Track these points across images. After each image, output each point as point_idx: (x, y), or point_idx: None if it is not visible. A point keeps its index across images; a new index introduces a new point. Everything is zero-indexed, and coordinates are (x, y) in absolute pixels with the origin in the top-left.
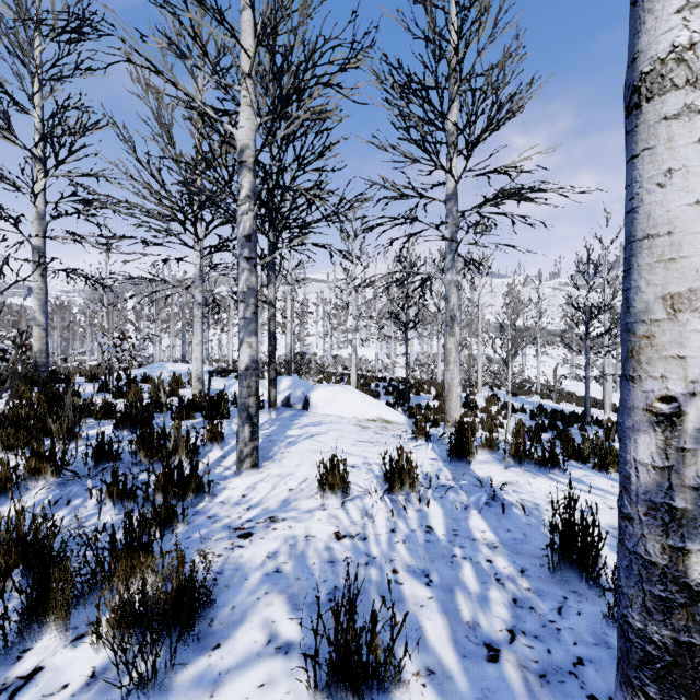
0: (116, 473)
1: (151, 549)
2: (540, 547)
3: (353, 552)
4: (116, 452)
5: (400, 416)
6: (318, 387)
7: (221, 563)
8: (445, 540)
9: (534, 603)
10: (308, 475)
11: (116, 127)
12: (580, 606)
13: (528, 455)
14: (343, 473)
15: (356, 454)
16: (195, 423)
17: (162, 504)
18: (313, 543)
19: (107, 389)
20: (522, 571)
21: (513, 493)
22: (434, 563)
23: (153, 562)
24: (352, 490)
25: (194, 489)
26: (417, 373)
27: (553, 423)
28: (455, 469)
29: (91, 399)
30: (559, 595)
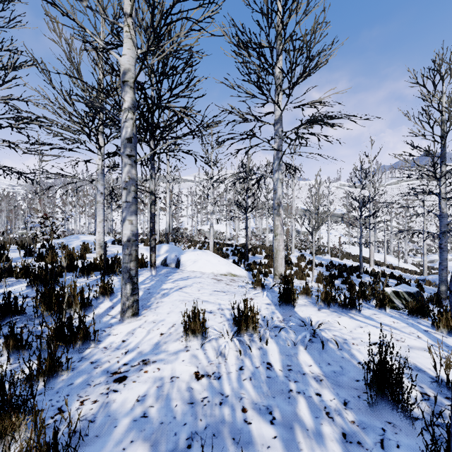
0: (12, 328)
1: (23, 409)
2: (355, 378)
3: (210, 392)
4: (20, 307)
5: (243, 271)
6: (187, 252)
7: (95, 410)
8: (282, 376)
9: (360, 437)
10: (176, 321)
11: (36, 61)
12: (397, 438)
13: (334, 300)
14: (203, 320)
15: (212, 302)
16: (93, 280)
17: (47, 357)
18: (177, 384)
19: (31, 255)
20: (345, 403)
21: (329, 332)
22: (275, 399)
23: (25, 420)
24: (209, 332)
25: (81, 338)
26: (253, 241)
27: (341, 273)
28: (284, 312)
29: (10, 264)
30: (378, 427)
